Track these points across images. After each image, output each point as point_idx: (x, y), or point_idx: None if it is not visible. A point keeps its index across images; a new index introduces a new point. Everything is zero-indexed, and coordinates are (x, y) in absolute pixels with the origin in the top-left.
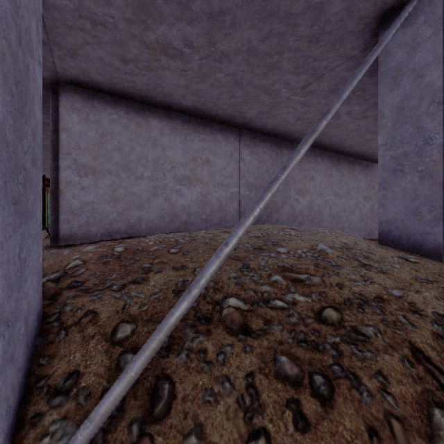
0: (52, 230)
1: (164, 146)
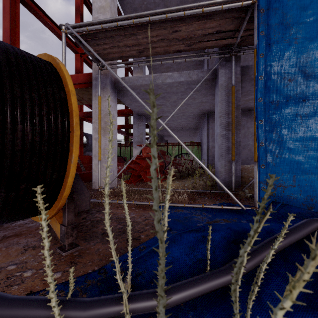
0: (207, 163)
1: (248, 127)
